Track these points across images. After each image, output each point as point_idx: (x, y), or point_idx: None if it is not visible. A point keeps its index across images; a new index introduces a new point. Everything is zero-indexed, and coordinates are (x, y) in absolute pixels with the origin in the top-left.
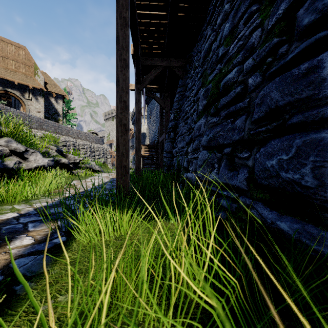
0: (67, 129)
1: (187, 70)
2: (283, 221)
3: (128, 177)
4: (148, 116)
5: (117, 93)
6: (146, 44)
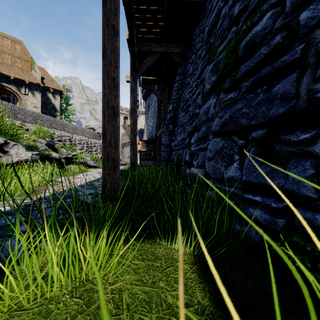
0: (63, 124)
1: (187, 56)
2: None
3: (118, 173)
4: (146, 111)
5: (103, 67)
6: (143, 27)
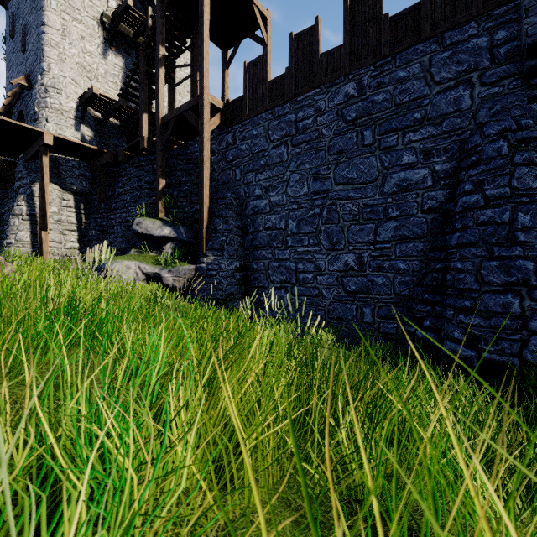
0: None
1: None
2: None
3: None
4: None
5: None
6: None
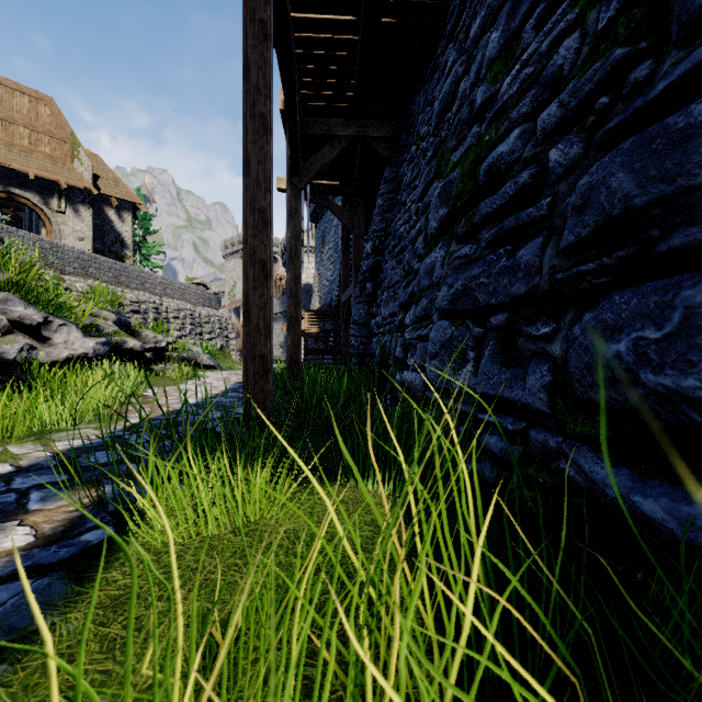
0: (143, 276)
1: (402, 145)
2: (651, 494)
3: (271, 381)
4: (318, 247)
5: (244, 190)
6: (313, 88)
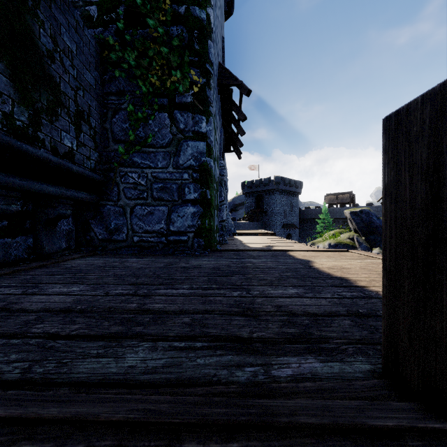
0: None
1: None
2: None
3: None
4: None
5: None
6: None
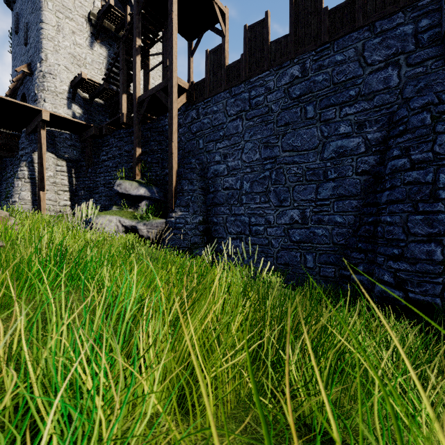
0: None
1: (4, 167)
2: None
3: None
4: None
5: None
6: None
